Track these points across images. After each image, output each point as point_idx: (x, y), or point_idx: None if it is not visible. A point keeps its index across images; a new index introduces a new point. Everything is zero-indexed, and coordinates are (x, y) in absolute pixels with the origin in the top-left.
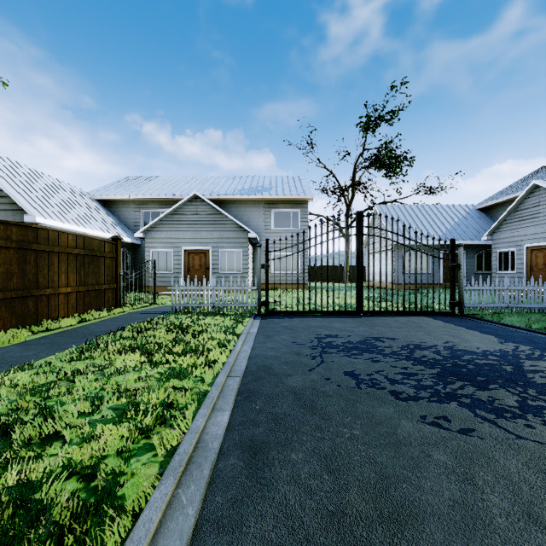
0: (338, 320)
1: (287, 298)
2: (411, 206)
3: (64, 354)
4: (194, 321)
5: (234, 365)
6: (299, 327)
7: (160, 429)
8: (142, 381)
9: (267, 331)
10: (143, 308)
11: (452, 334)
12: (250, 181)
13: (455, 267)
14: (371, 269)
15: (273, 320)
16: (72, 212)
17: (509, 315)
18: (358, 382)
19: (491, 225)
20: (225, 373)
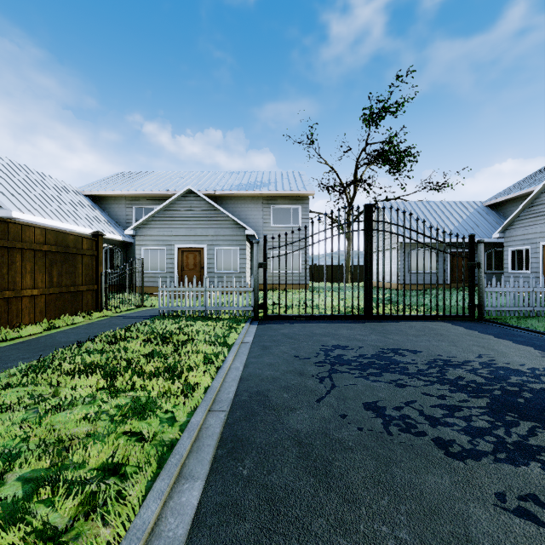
0: (345, 326)
1: (287, 299)
2: (416, 203)
3: (2, 377)
4: (180, 327)
5: (219, 391)
6: (302, 335)
7: (84, 526)
8: (88, 422)
9: (264, 340)
10: (129, 311)
11: (482, 345)
12: (248, 176)
13: (475, 266)
14: (374, 268)
15: (271, 326)
16: (56, 207)
17: (539, 320)
18: (386, 422)
19: (501, 222)
20: (206, 406)
